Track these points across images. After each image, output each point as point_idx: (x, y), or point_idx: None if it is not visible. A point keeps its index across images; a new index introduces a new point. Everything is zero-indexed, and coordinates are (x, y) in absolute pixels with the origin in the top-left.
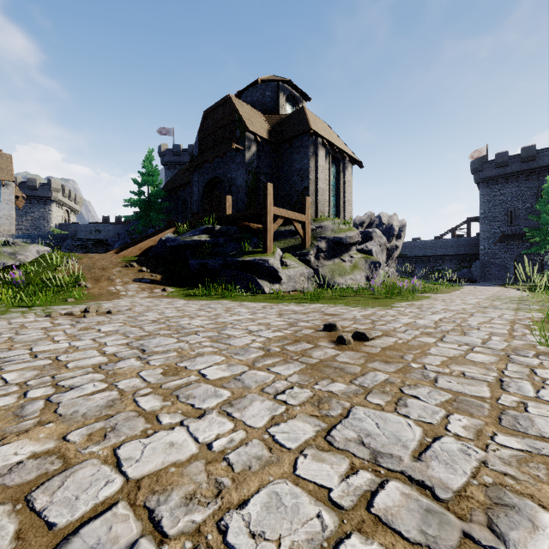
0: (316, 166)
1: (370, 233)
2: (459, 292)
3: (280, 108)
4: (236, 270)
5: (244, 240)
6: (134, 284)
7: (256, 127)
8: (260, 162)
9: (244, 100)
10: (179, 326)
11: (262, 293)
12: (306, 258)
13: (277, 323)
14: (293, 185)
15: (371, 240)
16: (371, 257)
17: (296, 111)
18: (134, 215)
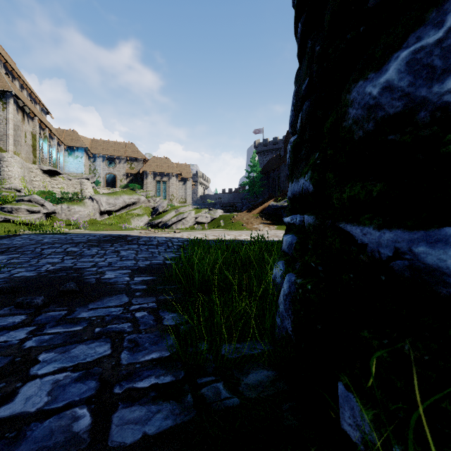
0: None
1: None
2: None
3: None
4: None
5: None
6: (261, 225)
7: None
8: None
9: None
10: None
11: None
12: None
13: None
14: None
15: None
16: None
17: None
18: (246, 190)
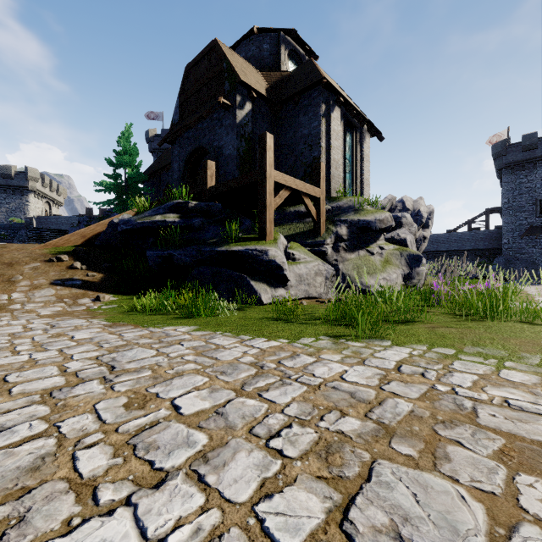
0: (328, 131)
1: (398, 218)
2: (541, 297)
3: (280, 64)
4: (217, 266)
5: (231, 222)
6: (49, 289)
7: (250, 80)
8: (256, 127)
9: None
10: None
11: (257, 304)
12: (321, 249)
13: None
14: (299, 156)
15: (401, 227)
16: (407, 249)
17: (301, 65)
18: (107, 202)
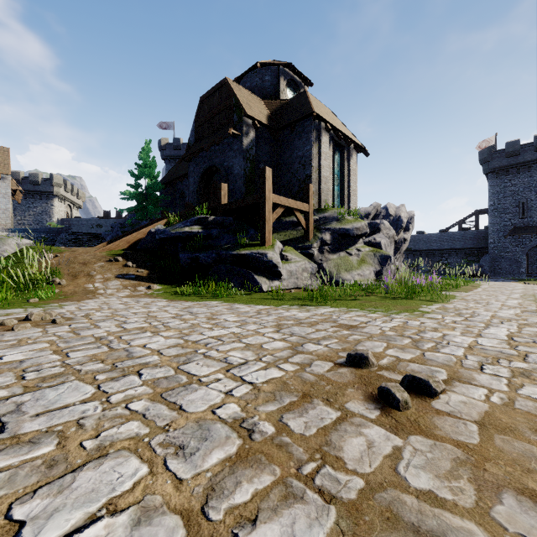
0: (319, 153)
1: (377, 225)
2: (481, 289)
3: (280, 93)
4: (230, 265)
5: (240, 232)
6: (116, 280)
7: (254, 112)
8: (259, 149)
9: (242, 86)
10: (126, 351)
11: (259, 291)
12: (309, 252)
13: (273, 346)
14: (295, 174)
15: (379, 232)
16: (380, 251)
17: (297, 95)
18: (130, 208)
